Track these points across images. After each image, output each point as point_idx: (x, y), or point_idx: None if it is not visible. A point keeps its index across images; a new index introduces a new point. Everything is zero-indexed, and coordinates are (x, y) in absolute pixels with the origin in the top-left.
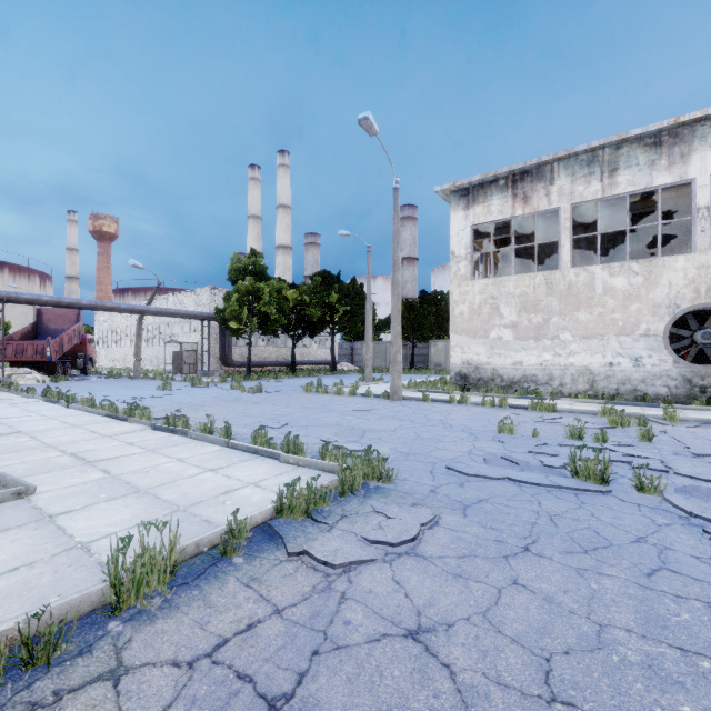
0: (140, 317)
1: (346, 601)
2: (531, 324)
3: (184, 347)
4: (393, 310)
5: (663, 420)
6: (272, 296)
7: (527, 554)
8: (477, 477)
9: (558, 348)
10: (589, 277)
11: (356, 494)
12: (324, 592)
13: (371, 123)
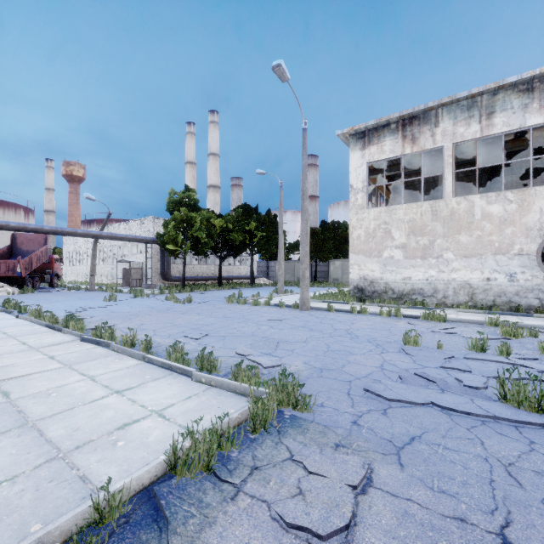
0: (95, 240)
1: None
2: (418, 246)
3: (133, 265)
4: (302, 233)
5: None
6: (203, 223)
7: None
8: (399, 402)
9: (442, 265)
10: (469, 205)
11: (269, 433)
12: None
13: (283, 70)
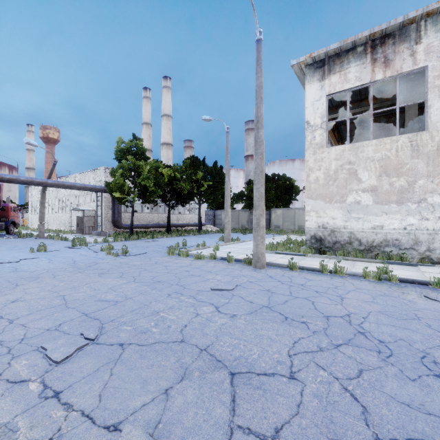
0: (43, 188)
1: None
2: (393, 188)
3: (87, 213)
4: (256, 170)
5: None
6: (150, 172)
7: None
8: None
9: (425, 211)
10: None
11: None
12: None
13: None
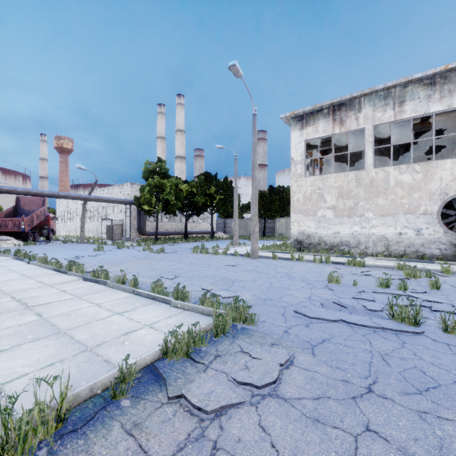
0: (84, 202)
1: (217, 453)
2: (345, 207)
3: (114, 222)
4: (252, 197)
5: (441, 273)
6: (172, 188)
7: (371, 396)
8: (318, 319)
9: (364, 222)
10: (385, 174)
11: (226, 336)
12: (198, 441)
13: (237, 69)
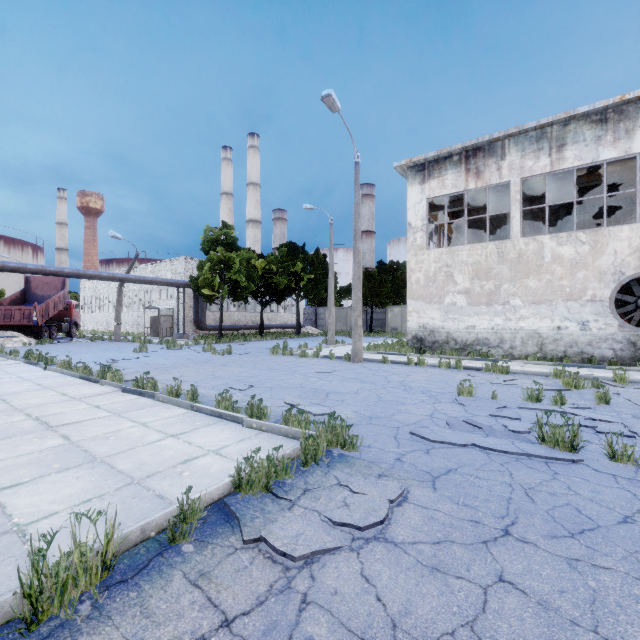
0: (120, 284)
1: (307, 607)
2: (483, 291)
3: (162, 312)
4: (354, 277)
5: (613, 382)
6: (242, 265)
7: (508, 540)
8: (442, 443)
9: (508, 313)
10: (538, 246)
11: (319, 465)
12: (283, 594)
13: (334, 100)
